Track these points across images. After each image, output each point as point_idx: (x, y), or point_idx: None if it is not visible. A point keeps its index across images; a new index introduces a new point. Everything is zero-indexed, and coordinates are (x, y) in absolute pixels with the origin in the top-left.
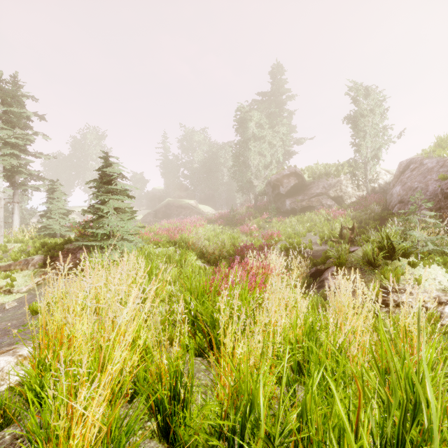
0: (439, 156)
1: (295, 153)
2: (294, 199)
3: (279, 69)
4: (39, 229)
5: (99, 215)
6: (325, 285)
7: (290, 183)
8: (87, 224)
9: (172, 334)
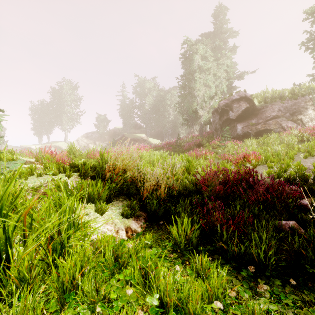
0: None
1: (236, 88)
2: (246, 123)
3: (222, 9)
4: None
5: None
6: None
7: (241, 107)
8: None
9: None
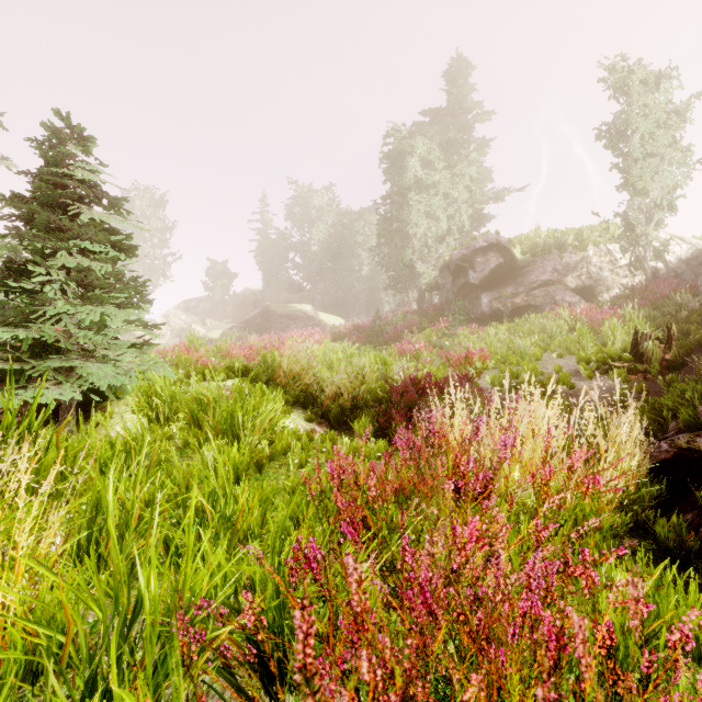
0: None
1: (489, 218)
2: (497, 294)
3: (462, 66)
4: None
5: (28, 290)
6: None
7: (489, 264)
8: None
9: None
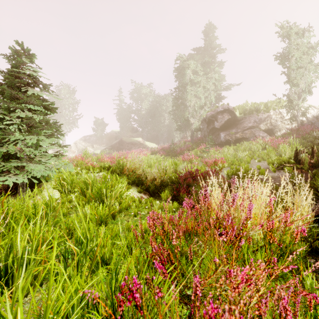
0: None
1: (224, 98)
2: (228, 132)
3: (211, 28)
4: None
5: (1, 128)
6: None
7: (224, 118)
8: None
9: None
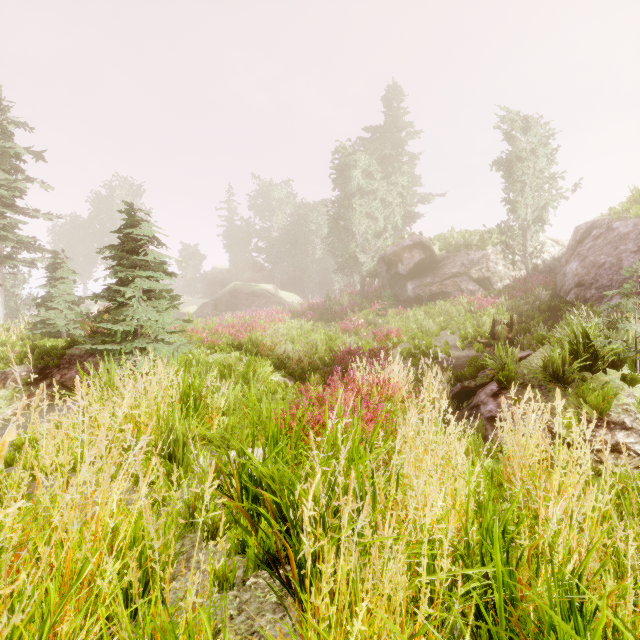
0: (636, 216)
1: (419, 216)
2: (419, 282)
3: (397, 93)
4: (34, 326)
5: (119, 301)
6: (482, 413)
7: (414, 259)
8: (100, 316)
9: (215, 517)
